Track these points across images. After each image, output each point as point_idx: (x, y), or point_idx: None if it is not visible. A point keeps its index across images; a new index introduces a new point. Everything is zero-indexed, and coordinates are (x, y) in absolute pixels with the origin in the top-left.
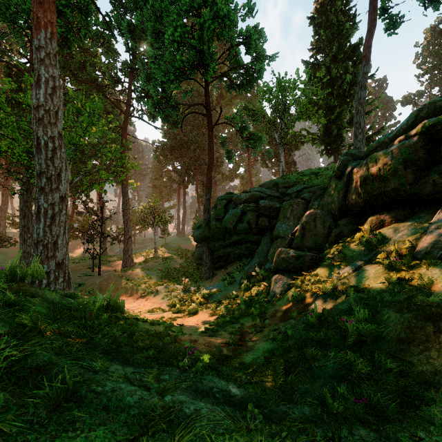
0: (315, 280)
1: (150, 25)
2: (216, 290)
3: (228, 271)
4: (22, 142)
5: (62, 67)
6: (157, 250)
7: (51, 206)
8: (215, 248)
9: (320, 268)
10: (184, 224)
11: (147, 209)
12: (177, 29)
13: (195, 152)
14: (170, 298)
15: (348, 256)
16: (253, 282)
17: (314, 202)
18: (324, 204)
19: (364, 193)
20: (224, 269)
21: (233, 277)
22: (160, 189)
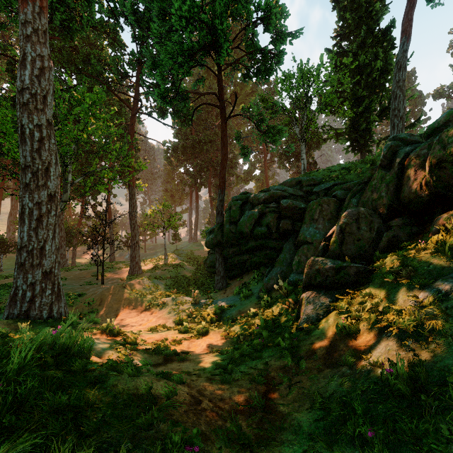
0: (372, 303)
1: (156, 4)
2: (230, 304)
3: (243, 281)
4: (13, 136)
5: (65, 60)
6: (167, 256)
7: (37, 205)
8: (229, 256)
9: (373, 285)
10: (197, 229)
11: (156, 213)
12: (185, 2)
13: (208, 153)
14: (177, 312)
15: (422, 270)
16: (274, 297)
17: (351, 200)
18: (367, 201)
19: (436, 181)
20: (239, 279)
21: (250, 289)
22: (172, 193)
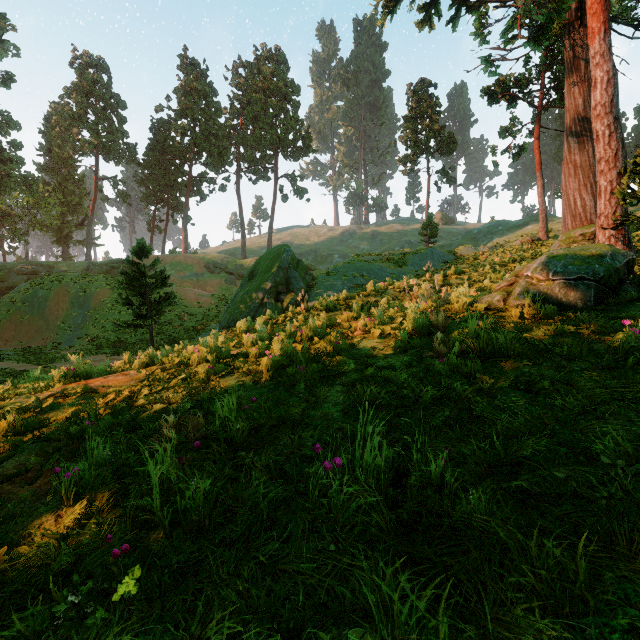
0: None
1: None
2: None
3: None
4: None
5: None
6: None
7: None
8: None
9: None
10: None
11: None
12: None
13: None
14: None
15: None
16: None
17: None
18: None
19: None
20: None
21: None
22: None
